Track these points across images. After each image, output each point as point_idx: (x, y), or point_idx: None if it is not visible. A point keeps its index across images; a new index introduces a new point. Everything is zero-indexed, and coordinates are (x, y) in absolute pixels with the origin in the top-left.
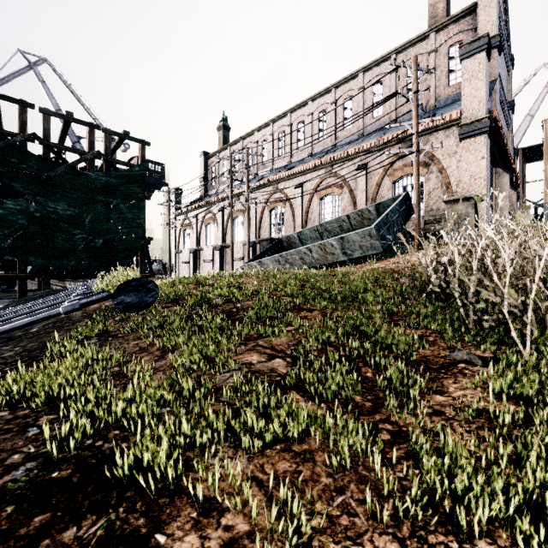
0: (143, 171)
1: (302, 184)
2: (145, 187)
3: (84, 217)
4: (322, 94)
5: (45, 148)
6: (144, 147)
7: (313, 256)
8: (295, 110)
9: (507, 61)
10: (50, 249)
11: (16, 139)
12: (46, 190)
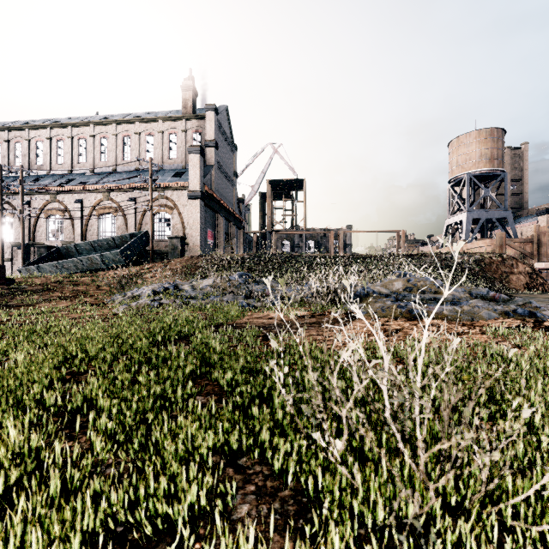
0: None
1: (82, 201)
2: None
3: None
4: (104, 123)
5: None
6: None
7: (84, 264)
8: (77, 126)
9: (231, 148)
10: None
11: None
12: None
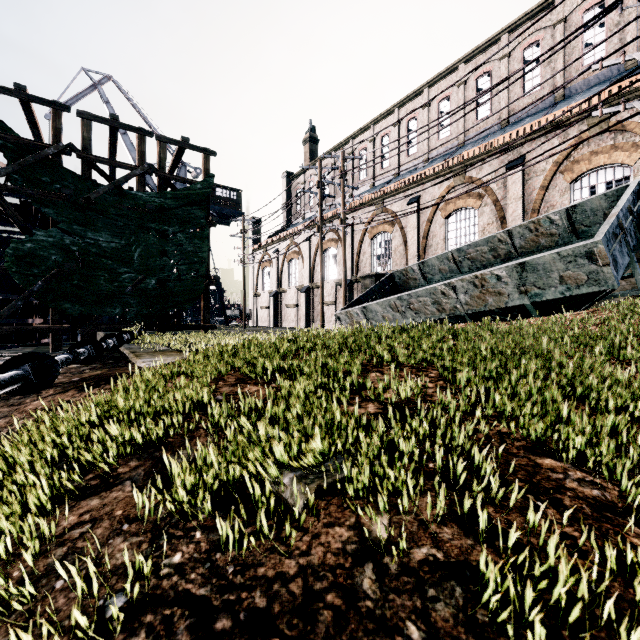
0: (206, 189)
1: (419, 198)
2: (220, 219)
3: (132, 251)
4: (444, 75)
5: (85, 163)
6: (208, 158)
7: (459, 298)
8: (405, 103)
9: None
10: (89, 293)
11: (48, 151)
12: (85, 217)
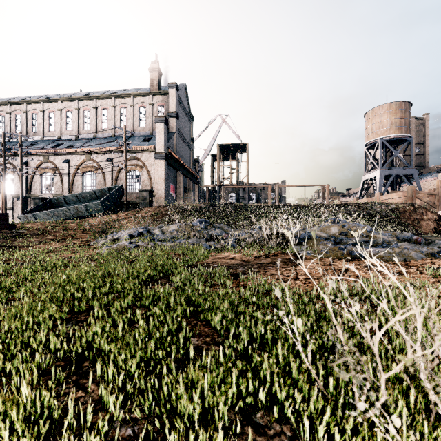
0: None
1: (69, 161)
2: None
3: None
4: (86, 99)
5: None
6: None
7: (71, 212)
8: (65, 100)
9: (189, 118)
10: None
11: None
12: None
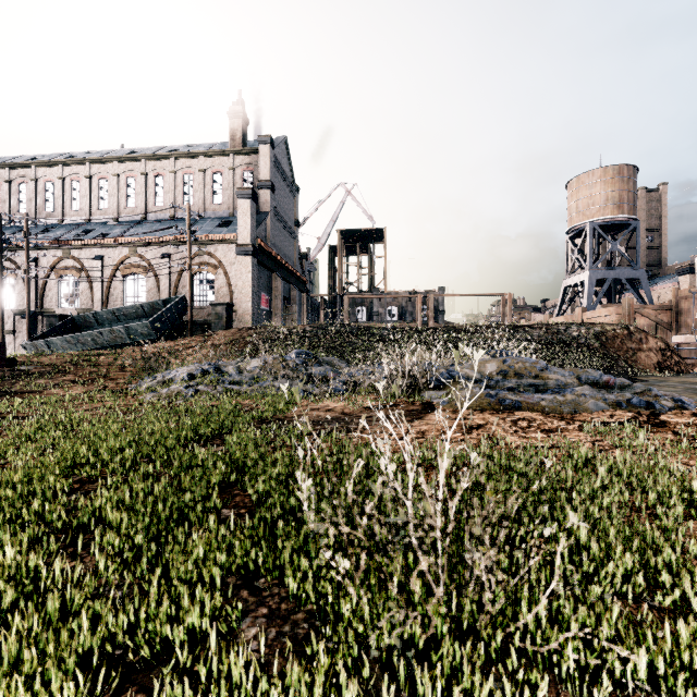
0: None
1: (103, 257)
2: None
3: None
4: (131, 160)
5: None
6: None
7: (105, 338)
8: (97, 162)
9: (291, 190)
10: None
11: None
12: None
